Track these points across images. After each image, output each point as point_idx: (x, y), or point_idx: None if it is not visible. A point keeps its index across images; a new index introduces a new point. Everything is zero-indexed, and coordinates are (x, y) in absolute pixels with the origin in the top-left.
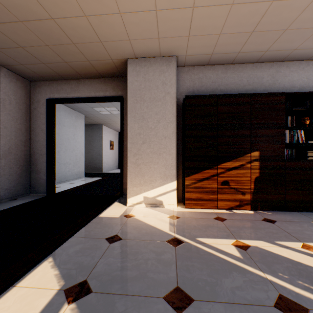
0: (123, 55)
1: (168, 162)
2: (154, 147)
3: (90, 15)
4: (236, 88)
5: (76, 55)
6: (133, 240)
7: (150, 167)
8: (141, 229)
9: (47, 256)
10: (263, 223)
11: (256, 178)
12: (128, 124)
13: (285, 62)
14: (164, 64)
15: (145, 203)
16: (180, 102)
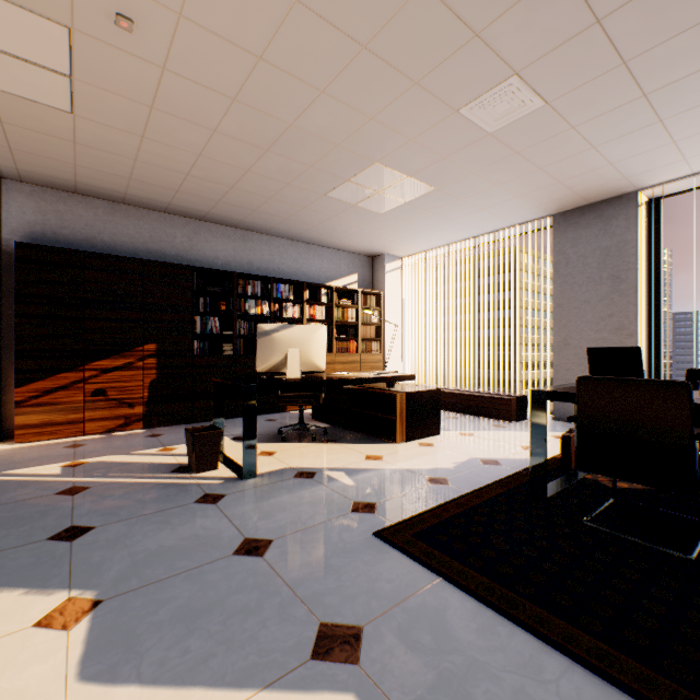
0: None
1: None
2: None
3: None
4: (133, 243)
5: None
6: None
7: None
8: None
9: None
10: (143, 439)
11: (153, 381)
12: None
13: (207, 223)
14: None
15: None
16: (12, 247)
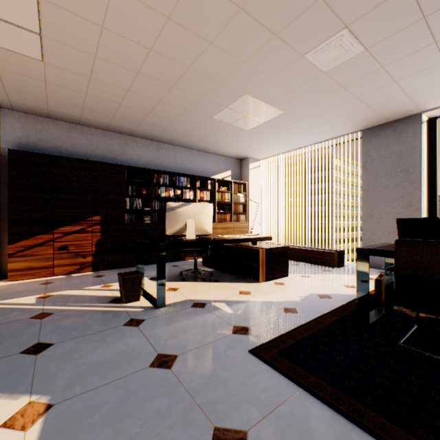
0: None
1: None
2: None
3: None
4: (85, 150)
5: None
6: None
7: None
8: None
9: None
10: (91, 278)
11: (98, 240)
12: None
13: (134, 137)
14: None
15: None
16: (7, 153)
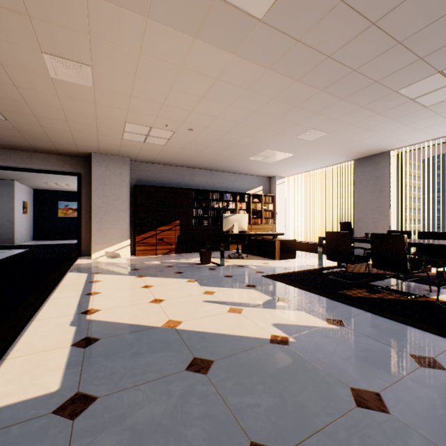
0: (90, 151)
1: (125, 227)
2: (114, 217)
3: (77, 139)
4: (169, 180)
5: (47, 144)
6: (110, 266)
7: (111, 231)
8: (111, 263)
9: (67, 272)
10: (178, 256)
11: (178, 235)
12: (93, 200)
13: (196, 169)
14: (121, 161)
15: (107, 256)
16: (132, 185)
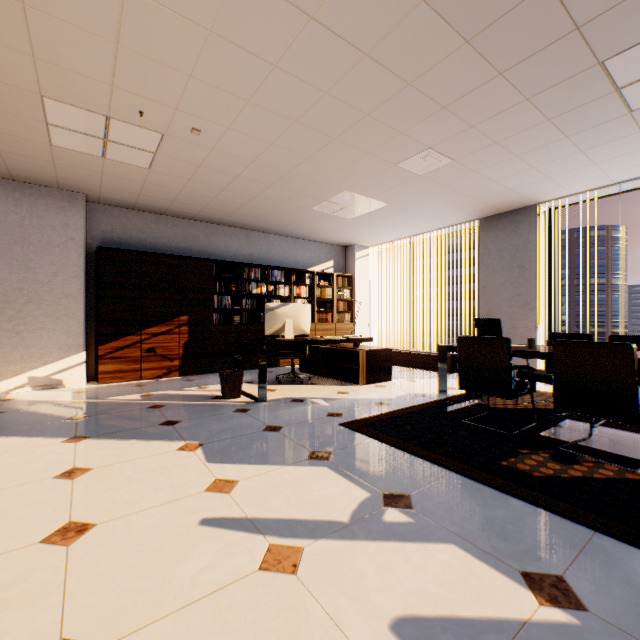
0: None
1: (73, 328)
2: (48, 308)
3: None
4: (170, 243)
5: None
6: (24, 410)
7: (42, 336)
8: (33, 404)
9: None
10: (183, 382)
11: (186, 343)
12: None
13: (221, 226)
14: (66, 200)
15: (33, 386)
16: (92, 249)
